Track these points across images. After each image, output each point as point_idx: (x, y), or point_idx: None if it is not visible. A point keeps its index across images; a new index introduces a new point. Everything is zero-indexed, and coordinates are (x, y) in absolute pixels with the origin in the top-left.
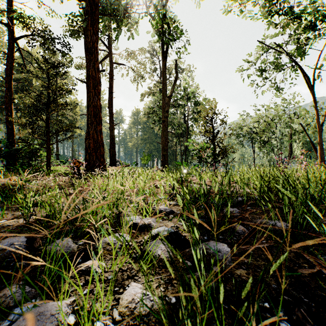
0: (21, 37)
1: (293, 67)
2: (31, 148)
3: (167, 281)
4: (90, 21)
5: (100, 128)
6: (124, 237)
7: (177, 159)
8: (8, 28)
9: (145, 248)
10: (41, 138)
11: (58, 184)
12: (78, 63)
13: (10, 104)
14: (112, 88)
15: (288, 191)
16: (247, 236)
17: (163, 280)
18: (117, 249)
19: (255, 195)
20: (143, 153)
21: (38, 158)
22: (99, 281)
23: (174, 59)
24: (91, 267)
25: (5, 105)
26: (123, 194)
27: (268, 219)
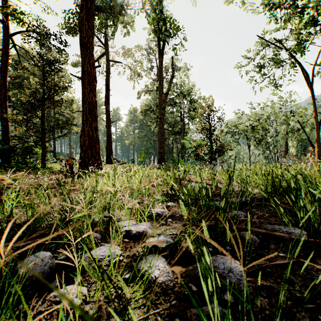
0: (16, 34)
1: (290, 64)
2: (26, 146)
3: (166, 319)
4: (86, 15)
5: (96, 124)
6: (104, 270)
7: (173, 157)
8: (3, 24)
9: (139, 266)
10: (36, 136)
11: (40, 185)
12: (75, 61)
13: (5, 101)
14: (108, 85)
15: (302, 193)
16: (259, 246)
17: (161, 317)
18: (105, 267)
19: (258, 195)
20: (140, 150)
21: (34, 155)
22: (75, 319)
23: (170, 58)
24: (60, 310)
25: (0, 102)
26: (115, 195)
27: (278, 224)
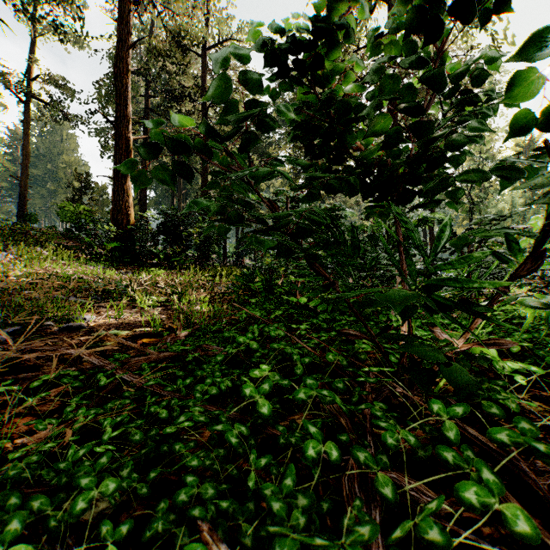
0: None
1: None
2: None
3: None
4: None
5: None
6: None
7: None
8: None
9: None
10: None
11: None
12: None
13: None
14: None
15: None
16: None
17: None
18: None
19: None
20: None
21: None
22: None
23: None
24: None
25: None
26: None
27: None
